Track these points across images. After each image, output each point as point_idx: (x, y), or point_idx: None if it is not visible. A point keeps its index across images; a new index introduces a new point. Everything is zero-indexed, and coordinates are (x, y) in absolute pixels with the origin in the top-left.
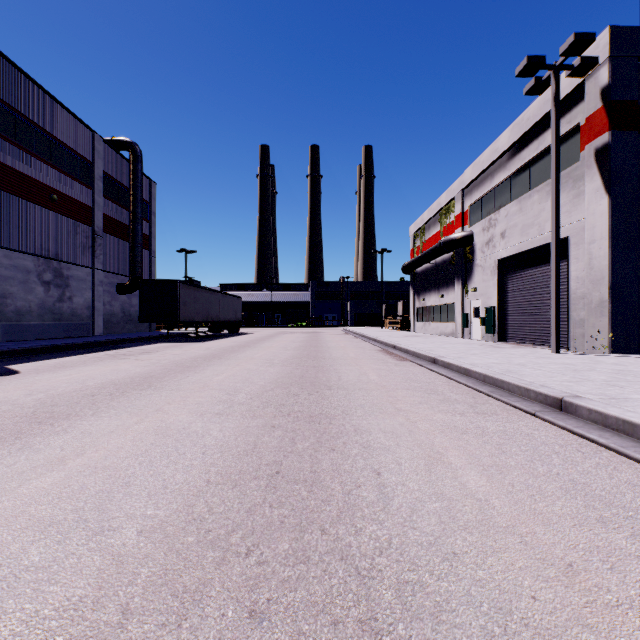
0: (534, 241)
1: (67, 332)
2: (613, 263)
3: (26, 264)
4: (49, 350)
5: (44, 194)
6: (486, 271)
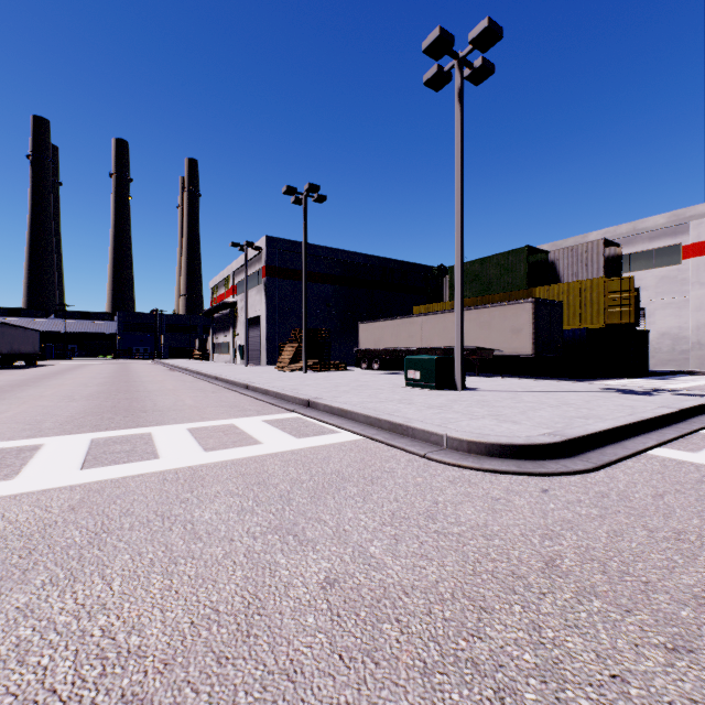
0: (254, 314)
1: None
2: (268, 330)
3: None
4: None
5: None
6: (242, 325)
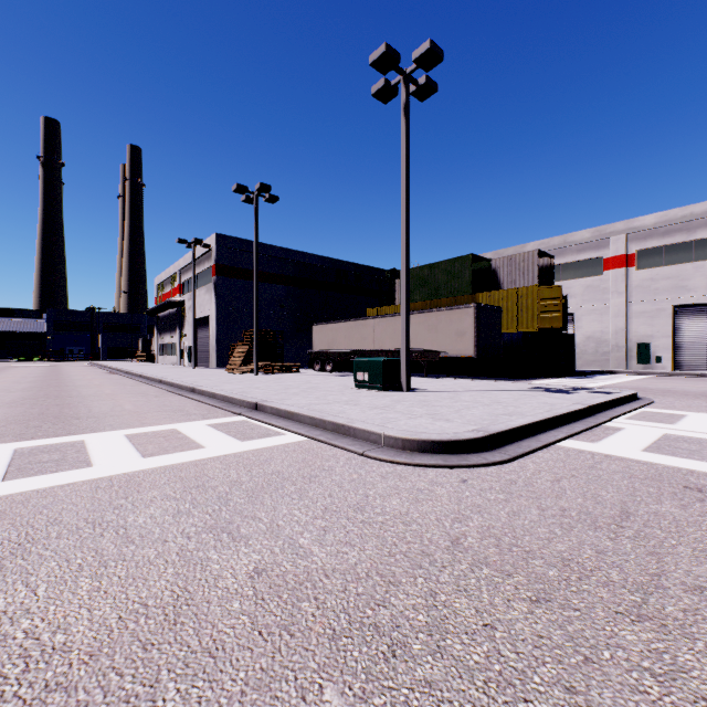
0: (203, 314)
1: None
2: (218, 331)
3: None
4: None
5: None
6: (190, 325)
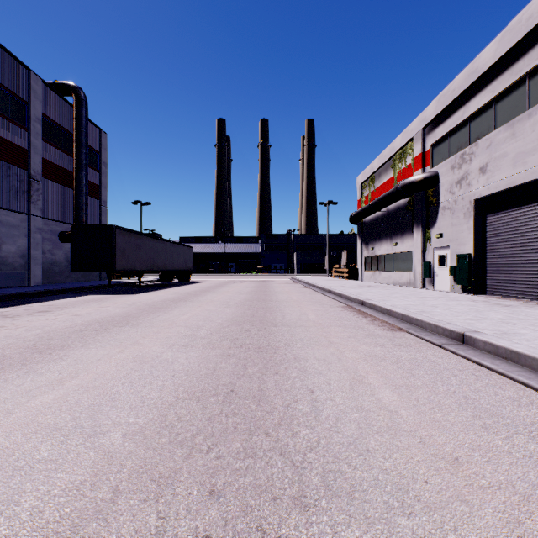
0: (537, 170)
1: None
2: None
3: None
4: None
5: None
6: (457, 214)
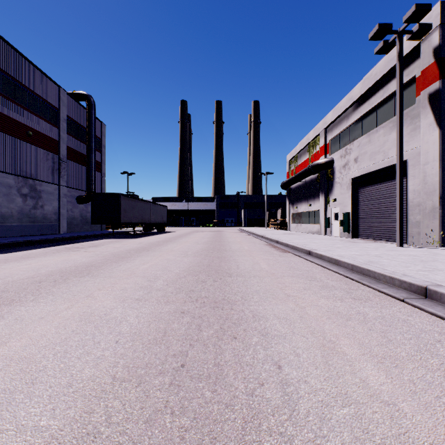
0: (380, 164)
1: (40, 231)
2: (443, 179)
3: (9, 181)
4: (23, 244)
5: (22, 131)
6: (343, 186)
